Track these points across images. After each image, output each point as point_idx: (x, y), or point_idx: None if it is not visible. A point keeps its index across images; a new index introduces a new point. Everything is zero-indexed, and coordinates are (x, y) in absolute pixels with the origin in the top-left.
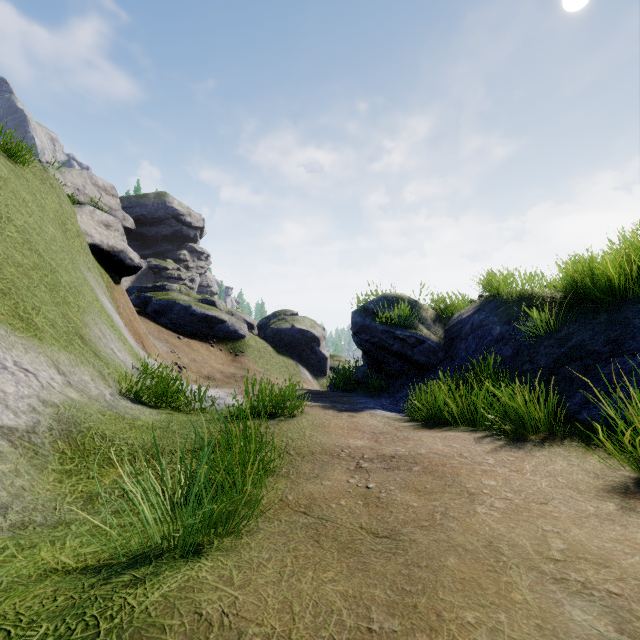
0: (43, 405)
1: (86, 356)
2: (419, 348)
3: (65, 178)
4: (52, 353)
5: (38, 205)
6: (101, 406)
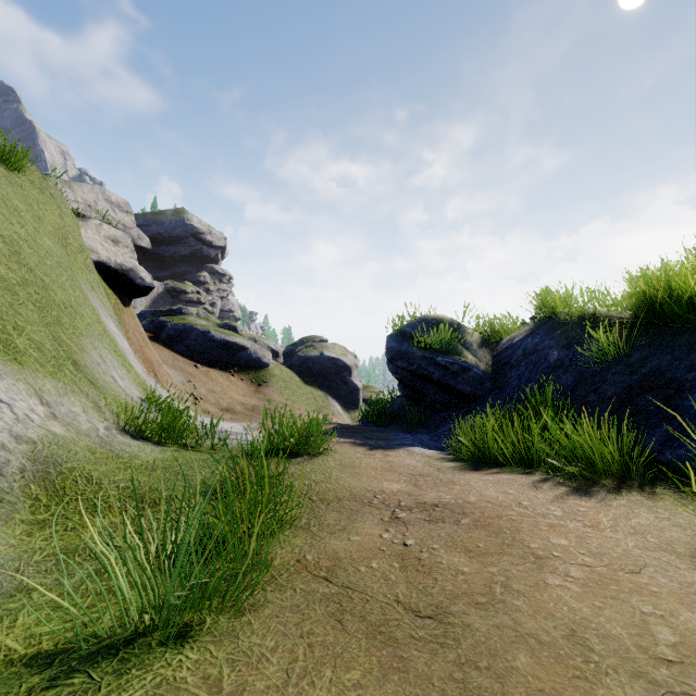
0: (16, 441)
1: (79, 384)
2: (463, 377)
3: (75, 193)
4: (35, 380)
5: (33, 215)
6: (92, 442)
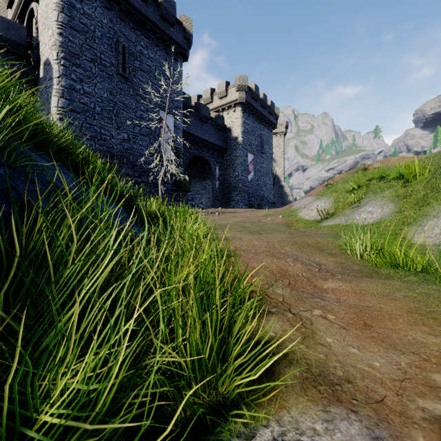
0: None
1: None
2: None
3: None
4: None
5: None
6: None
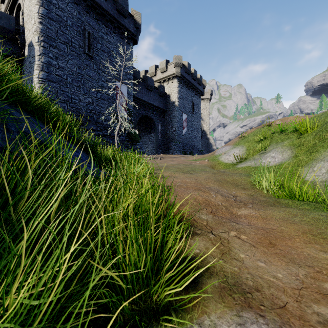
0: None
1: None
2: None
3: None
4: None
5: None
6: None
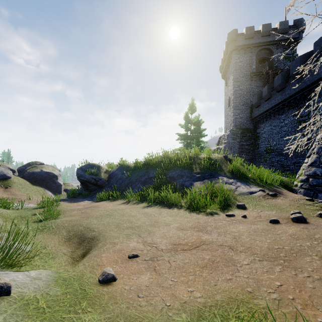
0: None
1: None
2: (100, 181)
3: None
4: None
5: None
6: None
